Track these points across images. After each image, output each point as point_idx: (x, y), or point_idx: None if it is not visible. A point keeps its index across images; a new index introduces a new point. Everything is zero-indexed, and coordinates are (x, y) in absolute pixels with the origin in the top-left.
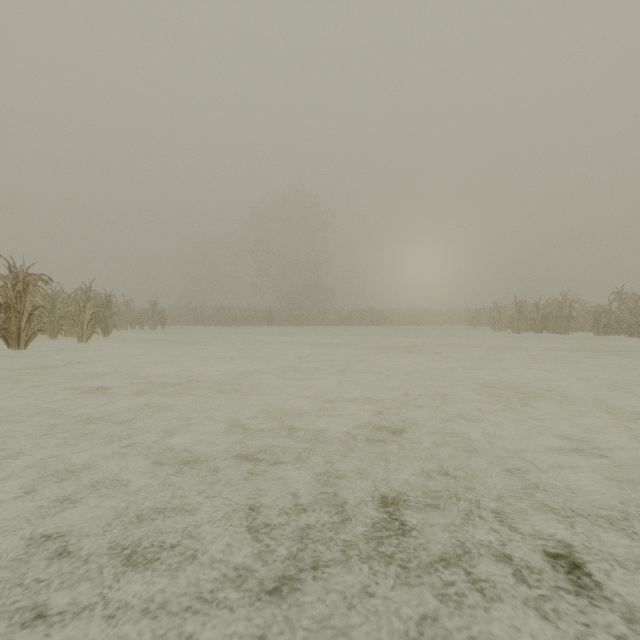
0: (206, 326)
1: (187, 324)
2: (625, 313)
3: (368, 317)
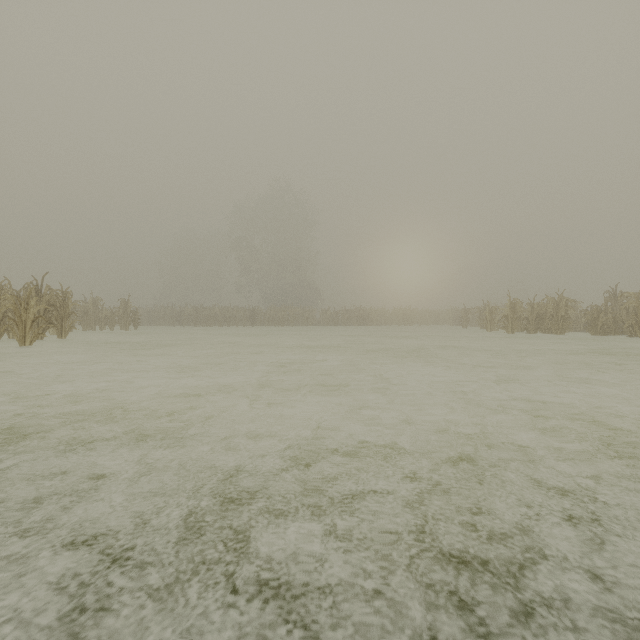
0: (185, 326)
1: (165, 324)
2: (621, 313)
3: (355, 317)
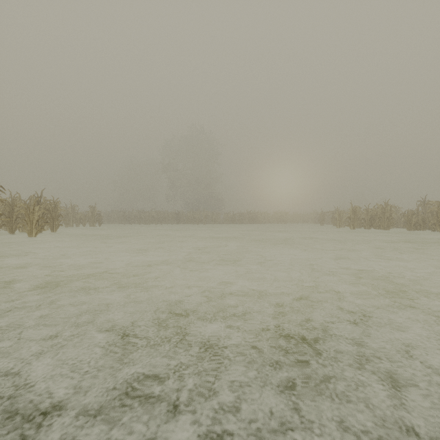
0: (132, 224)
1: (118, 223)
2: (428, 215)
3: (247, 218)
